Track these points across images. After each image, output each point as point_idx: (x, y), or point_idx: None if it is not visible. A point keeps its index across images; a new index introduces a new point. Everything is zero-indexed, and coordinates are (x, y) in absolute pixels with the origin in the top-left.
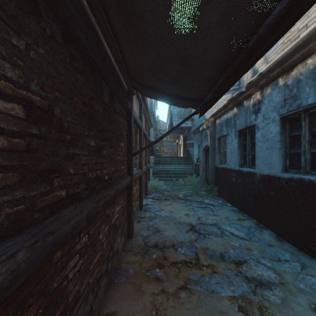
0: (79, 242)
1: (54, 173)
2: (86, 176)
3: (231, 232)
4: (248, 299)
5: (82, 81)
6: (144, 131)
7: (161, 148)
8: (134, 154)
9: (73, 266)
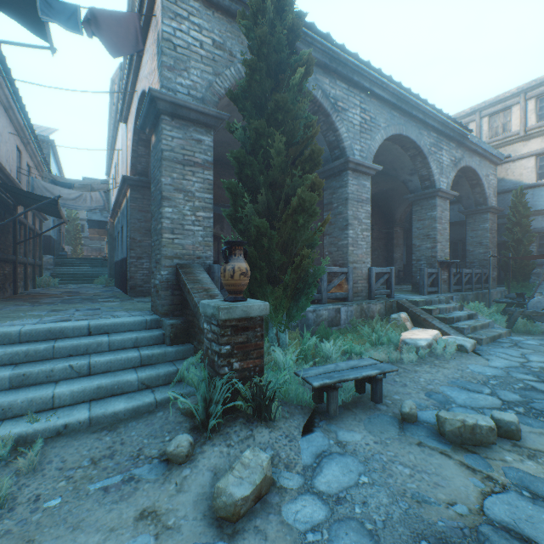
0: None
1: None
2: None
3: (93, 291)
4: (75, 295)
5: None
6: (31, 226)
7: (78, 248)
8: (19, 243)
9: None
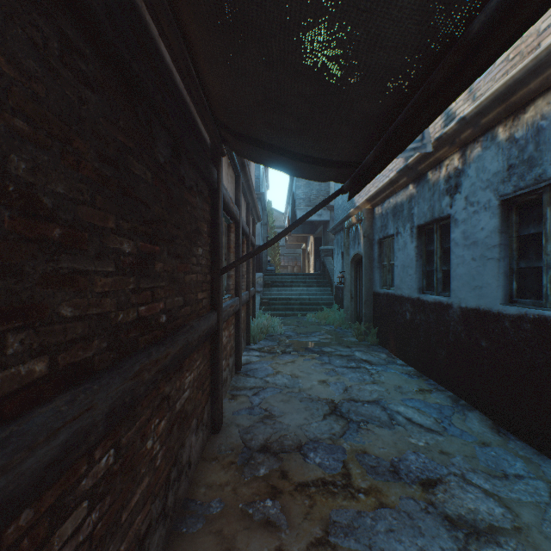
0: (90, 471)
1: (6, 319)
2: (110, 320)
3: (408, 418)
4: None
5: (99, 106)
6: (244, 226)
7: (276, 258)
8: (223, 269)
9: (71, 534)
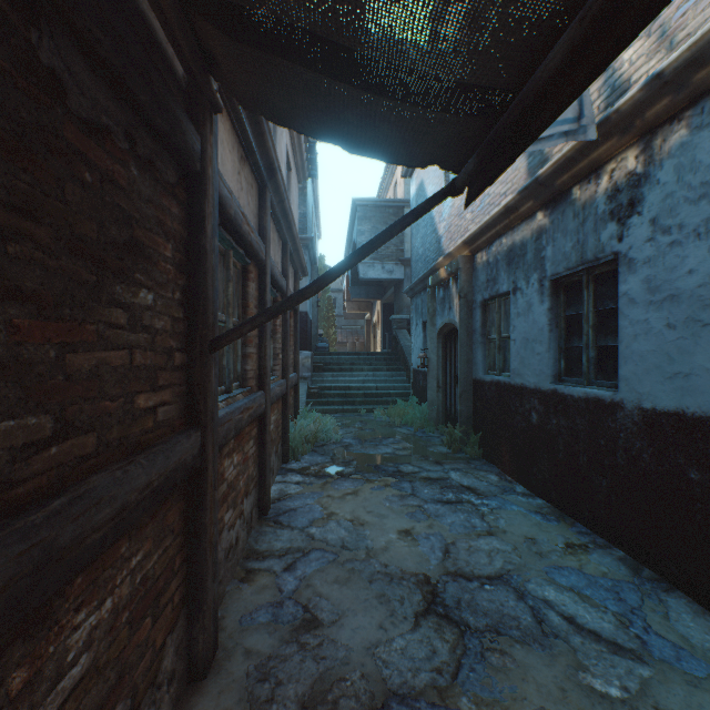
0: None
1: None
2: None
3: (568, 616)
4: None
5: None
6: (277, 276)
7: (331, 332)
8: (215, 342)
9: None
